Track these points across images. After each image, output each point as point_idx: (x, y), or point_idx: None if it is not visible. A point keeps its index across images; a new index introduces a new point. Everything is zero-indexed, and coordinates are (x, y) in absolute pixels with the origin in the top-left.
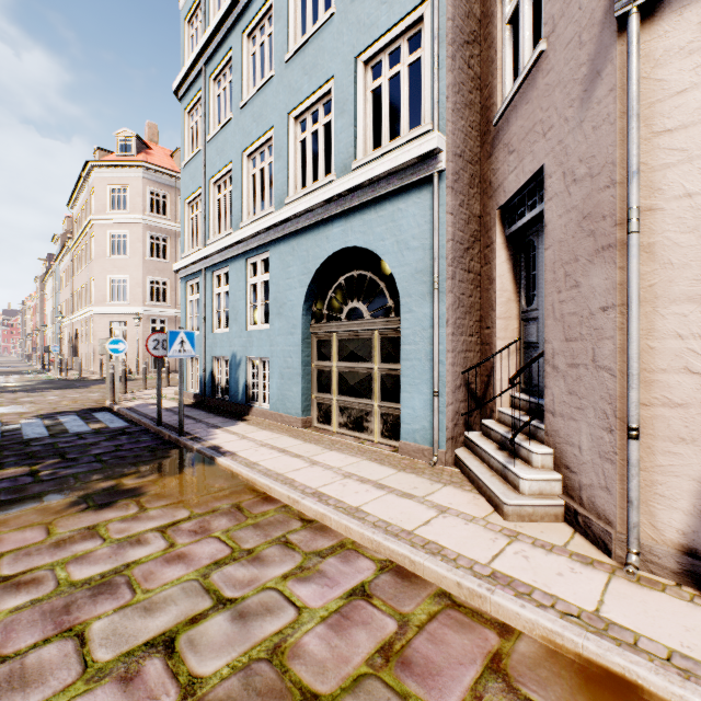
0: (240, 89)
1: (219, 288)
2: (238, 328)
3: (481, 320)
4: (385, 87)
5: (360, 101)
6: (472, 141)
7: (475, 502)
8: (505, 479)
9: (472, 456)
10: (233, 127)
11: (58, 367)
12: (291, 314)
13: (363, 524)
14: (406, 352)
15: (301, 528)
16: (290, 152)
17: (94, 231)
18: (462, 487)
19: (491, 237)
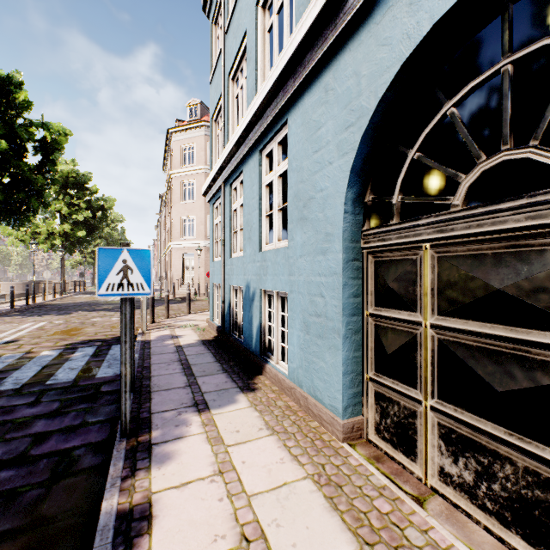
0: None
1: (236, 202)
2: (251, 249)
3: None
4: None
5: None
6: None
7: None
8: None
9: None
10: None
11: None
12: (322, 215)
13: None
14: None
15: None
16: None
17: (172, 183)
18: None
19: None
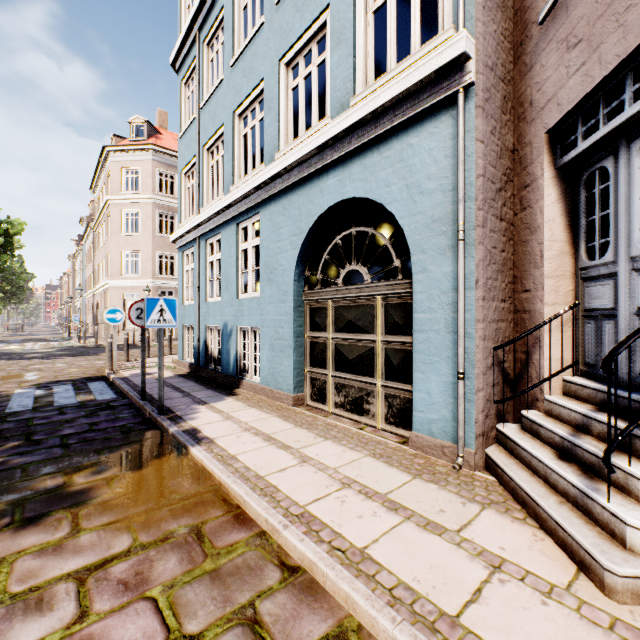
0: (231, 46)
1: (212, 256)
2: (229, 296)
3: (514, 281)
4: (390, 2)
5: (360, 25)
6: (504, 54)
7: (540, 547)
8: (586, 513)
9: (513, 461)
10: (225, 88)
11: (78, 335)
12: (282, 280)
13: (373, 594)
14: (419, 321)
15: (279, 586)
16: (281, 103)
17: (110, 211)
18: (510, 514)
19: (532, 172)
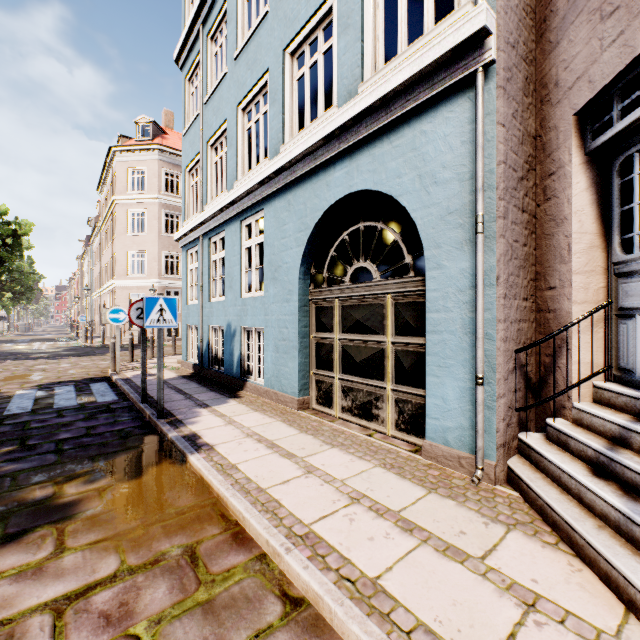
0: (235, 39)
1: (216, 255)
2: (232, 295)
3: (536, 278)
4: None
5: (369, 8)
6: (526, 32)
7: (579, 579)
8: (632, 542)
9: (540, 475)
10: (228, 82)
11: (84, 335)
12: (287, 279)
13: (389, 639)
14: (433, 321)
15: (280, 623)
16: (286, 94)
17: (116, 211)
18: (539, 537)
19: (558, 158)
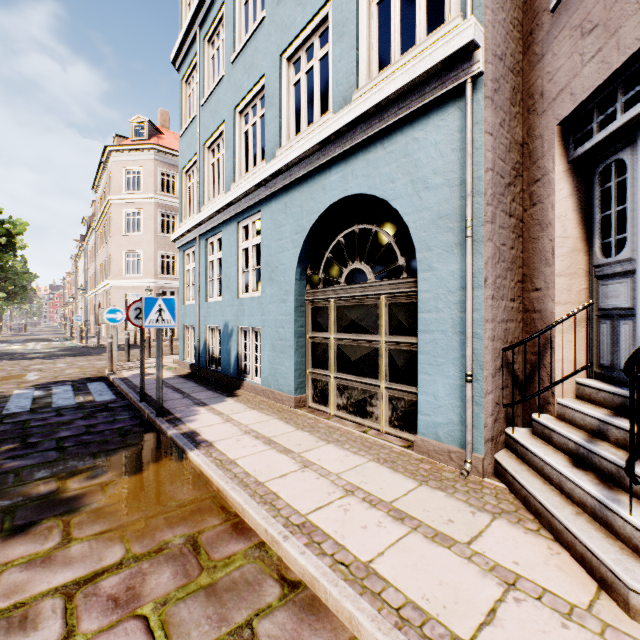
0: (232, 42)
1: (213, 255)
2: (230, 296)
3: (523, 280)
4: None
5: (363, 17)
6: (513, 44)
7: (557, 561)
8: (606, 526)
9: (525, 467)
10: (225, 85)
11: (79, 335)
12: (284, 279)
13: (380, 615)
14: (425, 321)
15: (279, 603)
16: (283, 98)
17: (112, 211)
18: (522, 524)
19: (543, 166)
